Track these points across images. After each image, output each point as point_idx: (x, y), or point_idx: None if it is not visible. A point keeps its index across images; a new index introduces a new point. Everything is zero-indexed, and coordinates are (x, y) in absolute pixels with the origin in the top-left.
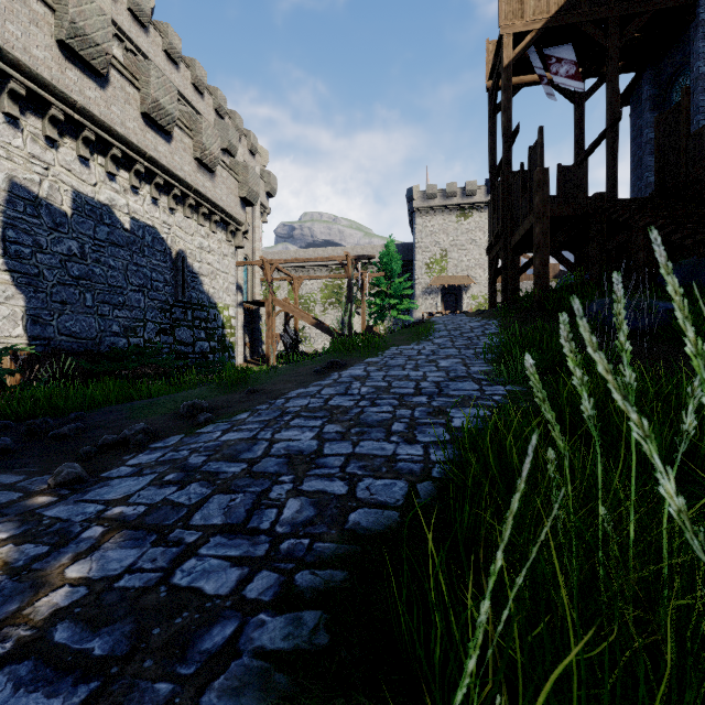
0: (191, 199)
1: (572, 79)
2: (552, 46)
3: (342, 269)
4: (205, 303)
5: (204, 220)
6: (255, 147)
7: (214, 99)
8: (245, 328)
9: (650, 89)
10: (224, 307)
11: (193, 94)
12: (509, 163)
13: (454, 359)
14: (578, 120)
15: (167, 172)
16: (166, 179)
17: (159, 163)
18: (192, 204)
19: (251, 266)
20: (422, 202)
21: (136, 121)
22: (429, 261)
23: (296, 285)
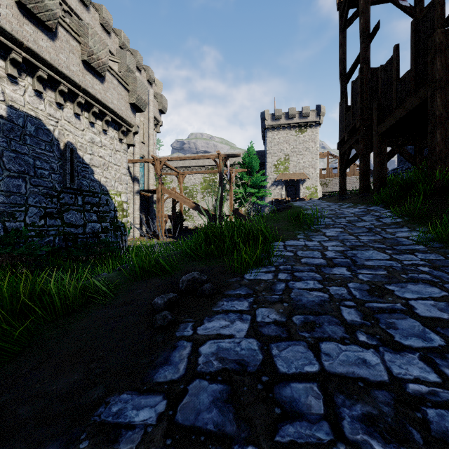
0: (79, 98)
1: None
2: None
3: (215, 168)
4: (97, 190)
5: (95, 119)
6: (152, 78)
7: (119, 39)
8: (142, 210)
9: None
10: (116, 194)
11: (101, 32)
12: (367, 61)
13: (421, 285)
14: None
15: (51, 67)
16: (50, 73)
17: (40, 56)
18: (81, 102)
19: (147, 163)
20: (271, 121)
21: (9, 9)
22: (276, 163)
23: (181, 178)
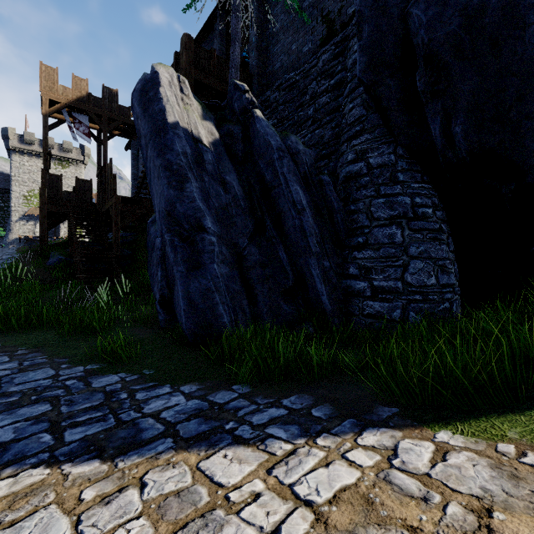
0: None
1: (86, 136)
2: (77, 113)
3: None
4: None
5: None
6: None
7: None
8: None
9: (133, 150)
10: None
11: None
12: (47, 168)
13: None
14: (99, 152)
15: None
16: None
17: None
18: None
19: None
20: (19, 143)
21: None
22: (27, 194)
23: None
